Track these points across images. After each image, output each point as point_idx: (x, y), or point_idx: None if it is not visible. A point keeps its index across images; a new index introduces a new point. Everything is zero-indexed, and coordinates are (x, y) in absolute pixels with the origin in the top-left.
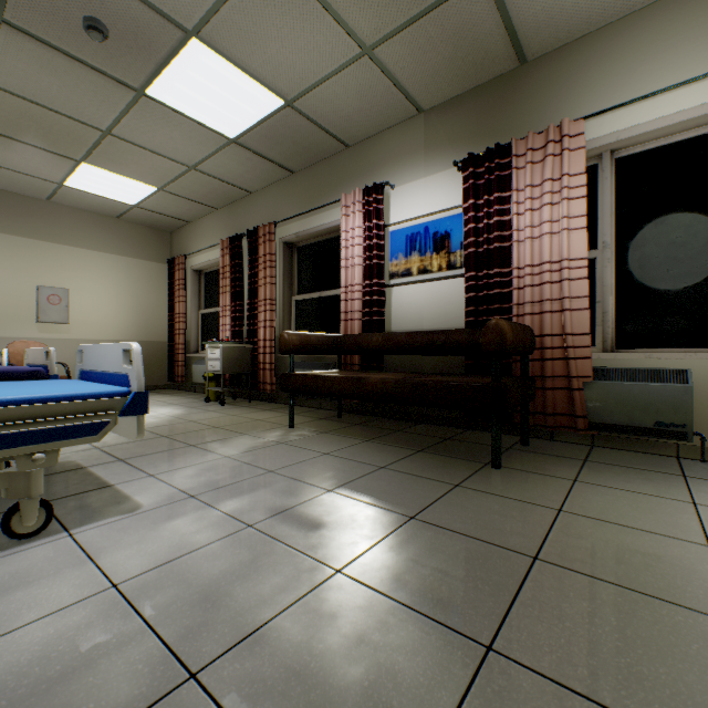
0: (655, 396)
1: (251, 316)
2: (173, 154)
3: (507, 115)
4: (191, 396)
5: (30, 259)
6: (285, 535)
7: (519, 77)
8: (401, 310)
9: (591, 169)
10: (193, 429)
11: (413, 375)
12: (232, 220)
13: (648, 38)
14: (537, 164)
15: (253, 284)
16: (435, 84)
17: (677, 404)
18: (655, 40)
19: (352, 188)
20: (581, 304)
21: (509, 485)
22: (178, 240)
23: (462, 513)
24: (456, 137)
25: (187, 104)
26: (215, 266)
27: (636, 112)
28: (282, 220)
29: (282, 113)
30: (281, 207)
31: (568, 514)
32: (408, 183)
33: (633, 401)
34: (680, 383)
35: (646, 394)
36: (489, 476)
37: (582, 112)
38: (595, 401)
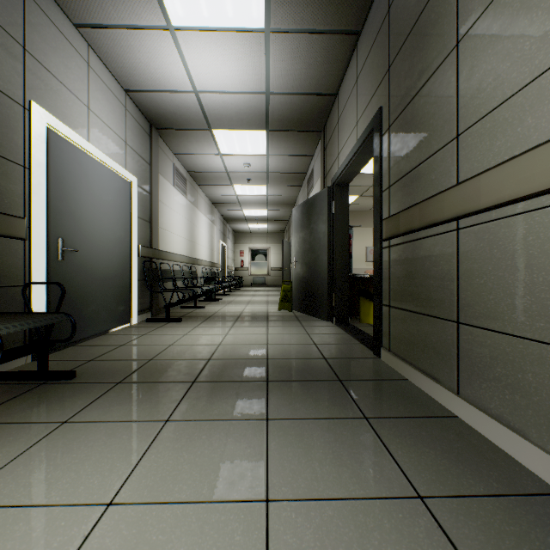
0: None
1: None
2: None
3: None
4: None
5: (363, 236)
6: None
7: None
8: None
9: None
10: None
11: None
12: None
13: None
14: None
15: None
16: None
17: None
18: None
19: None
20: None
21: None
22: None
23: None
24: None
25: None
26: None
27: None
28: None
29: None
30: None
31: None
32: None
33: None
34: None
35: None
36: None
37: None
38: None
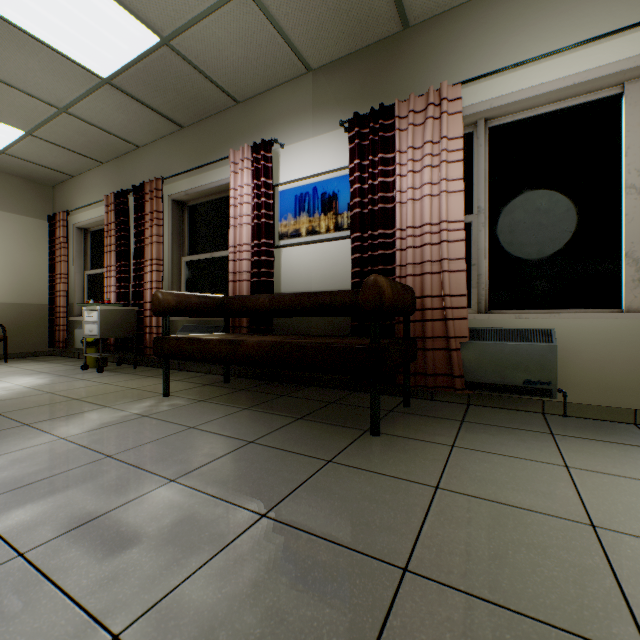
0: (524, 355)
1: (137, 277)
2: (35, 90)
3: (391, 78)
4: (71, 363)
5: None
6: (67, 568)
7: (402, 42)
8: (290, 271)
9: (467, 137)
10: (43, 403)
11: (296, 337)
12: (119, 175)
13: (518, 11)
14: (418, 126)
15: (140, 243)
16: (321, 39)
17: (543, 362)
18: (524, 13)
19: (242, 146)
20: (458, 266)
21: (386, 456)
22: (61, 195)
23: (327, 502)
24: (343, 98)
25: (40, 25)
26: (101, 224)
27: (507, 81)
28: (170, 176)
29: (159, 52)
30: (170, 163)
31: (445, 493)
32: (297, 142)
33: (505, 360)
34: (546, 342)
35: (516, 353)
36: (367, 446)
37: (459, 79)
38: (471, 360)
